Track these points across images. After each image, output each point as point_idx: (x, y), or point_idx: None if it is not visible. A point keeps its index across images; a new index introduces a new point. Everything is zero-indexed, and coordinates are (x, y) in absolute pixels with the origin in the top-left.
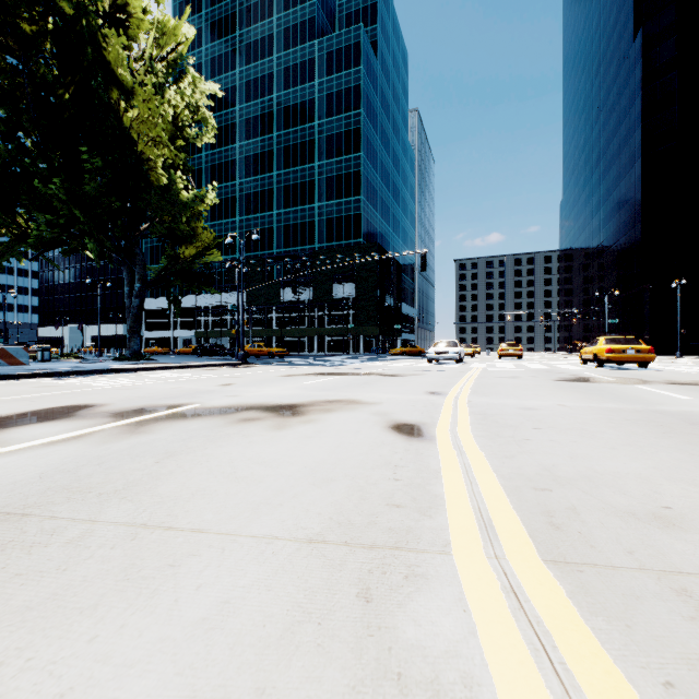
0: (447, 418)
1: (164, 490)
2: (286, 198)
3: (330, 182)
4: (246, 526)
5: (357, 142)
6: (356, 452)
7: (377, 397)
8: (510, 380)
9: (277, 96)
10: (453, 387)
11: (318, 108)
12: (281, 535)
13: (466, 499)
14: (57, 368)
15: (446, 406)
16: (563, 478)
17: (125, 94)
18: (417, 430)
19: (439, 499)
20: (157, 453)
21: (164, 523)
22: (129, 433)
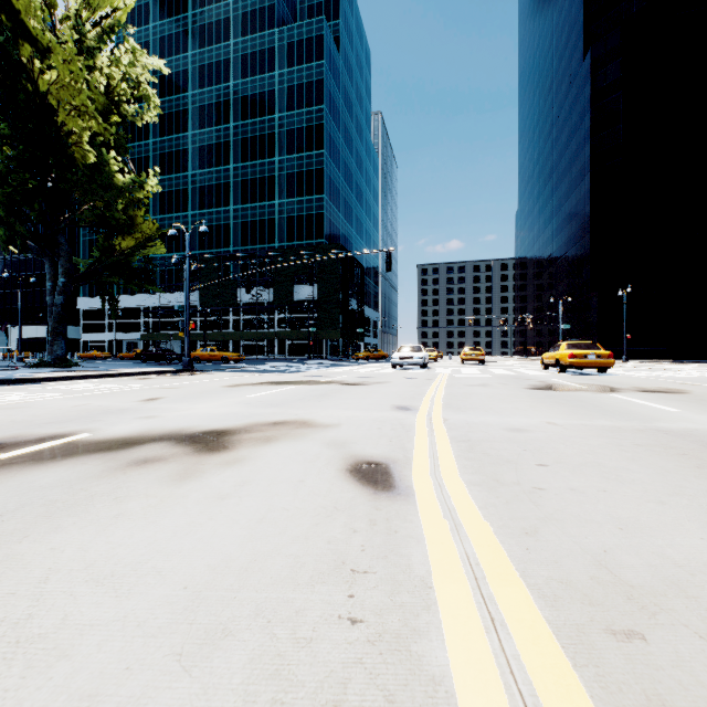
0: (423, 450)
1: None
2: (244, 193)
3: (291, 179)
4: None
5: (319, 139)
6: (289, 534)
7: (335, 415)
8: (482, 389)
9: (234, 84)
10: (423, 399)
11: (278, 100)
12: None
13: (501, 696)
14: None
15: (419, 429)
16: (641, 592)
17: (39, 51)
18: (386, 475)
19: (444, 700)
20: None
21: None
22: None
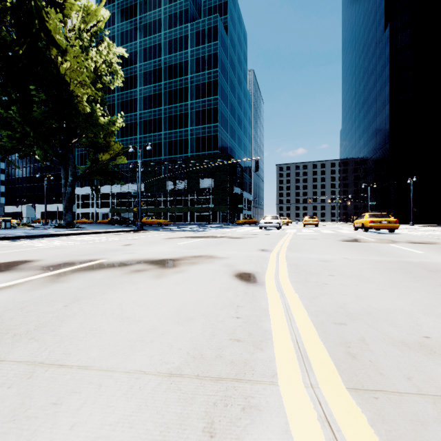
0: (272, 268)
1: (65, 331)
2: (170, 123)
3: (198, 114)
4: (122, 362)
5: (215, 89)
6: (210, 295)
7: (226, 253)
8: (311, 241)
9: (164, 58)
10: (276, 245)
11: (190, 67)
12: (148, 370)
13: (287, 333)
14: (13, 234)
15: (271, 260)
16: (353, 314)
17: (61, 52)
18: (253, 278)
19: (268, 334)
20: (67, 298)
21: (58, 361)
22: (51, 282)
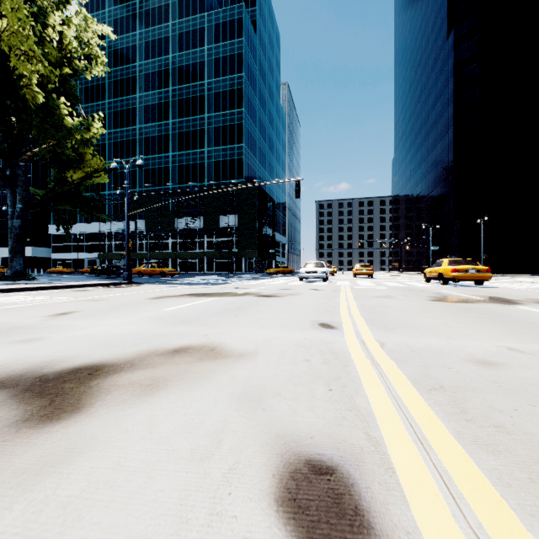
0: (392, 417)
1: None
2: (180, 142)
3: (217, 131)
4: None
5: (240, 100)
6: None
7: (250, 336)
8: (390, 301)
9: (173, 57)
10: (340, 312)
11: (207, 69)
12: None
13: None
14: None
15: (359, 362)
16: None
17: None
18: (362, 532)
19: None
20: None
21: None
22: None
